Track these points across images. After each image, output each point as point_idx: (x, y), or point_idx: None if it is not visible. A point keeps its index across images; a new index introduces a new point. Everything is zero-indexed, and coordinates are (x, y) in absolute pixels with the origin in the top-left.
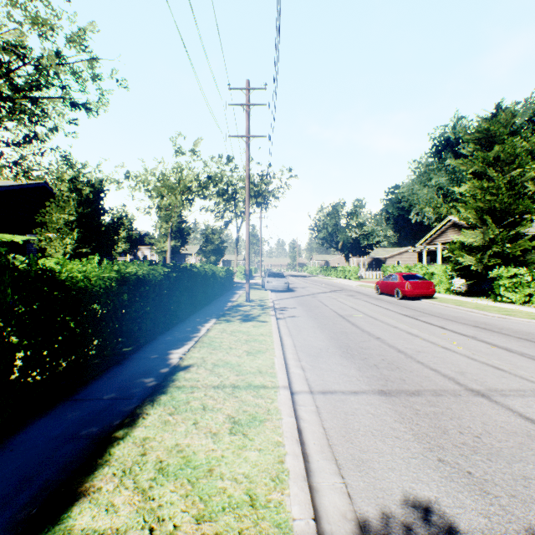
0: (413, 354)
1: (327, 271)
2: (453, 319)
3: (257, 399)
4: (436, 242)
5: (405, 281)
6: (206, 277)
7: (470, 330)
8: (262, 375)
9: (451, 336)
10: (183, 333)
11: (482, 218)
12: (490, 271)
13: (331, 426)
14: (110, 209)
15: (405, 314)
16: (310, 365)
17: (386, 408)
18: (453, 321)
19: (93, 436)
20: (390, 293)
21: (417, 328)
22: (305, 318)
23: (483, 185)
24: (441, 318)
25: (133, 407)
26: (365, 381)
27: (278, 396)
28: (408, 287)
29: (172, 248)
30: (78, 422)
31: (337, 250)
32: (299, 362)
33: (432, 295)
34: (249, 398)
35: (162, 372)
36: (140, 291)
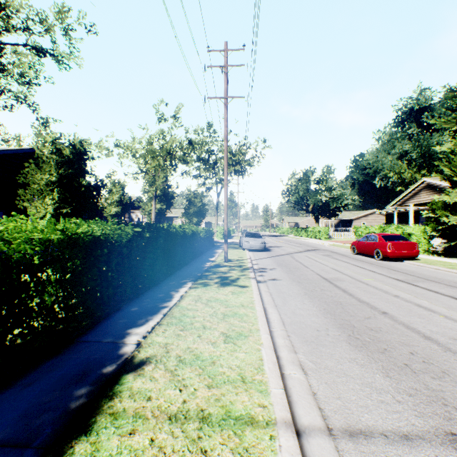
0: (449, 344)
1: (298, 231)
2: None
3: None
4: (408, 204)
5: (387, 241)
6: (185, 238)
7: None
8: (246, 389)
9: None
10: (152, 302)
11: None
12: None
13: None
14: (92, 170)
15: (396, 278)
16: (312, 362)
17: None
18: None
19: None
20: (369, 254)
21: (424, 298)
22: (287, 281)
23: None
24: (442, 284)
25: None
26: (410, 405)
27: (279, 455)
28: (390, 248)
29: (158, 211)
30: None
31: (307, 212)
32: (295, 354)
33: (416, 256)
34: None
35: (104, 374)
36: (96, 255)
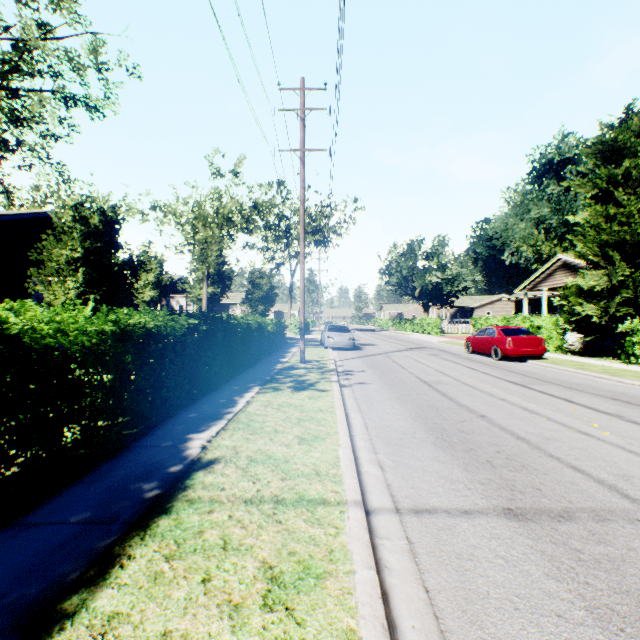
0: (540, 443)
1: (401, 324)
2: (579, 388)
3: (313, 527)
4: (541, 288)
5: (506, 336)
6: (250, 332)
7: (609, 405)
8: (320, 480)
9: (586, 414)
10: (213, 408)
11: (607, 255)
12: (618, 323)
13: (438, 586)
14: (127, 244)
15: (511, 381)
16: (391, 460)
17: (525, 546)
18: (580, 391)
19: (23, 609)
20: (486, 352)
21: (534, 401)
22: (378, 385)
23: (609, 211)
24: (562, 386)
25: (110, 541)
26: (479, 491)
27: (346, 522)
28: (510, 345)
29: (211, 296)
30: (12, 573)
31: (413, 298)
32: (375, 454)
33: (542, 355)
34: (299, 525)
35: (172, 472)
36: (149, 350)
